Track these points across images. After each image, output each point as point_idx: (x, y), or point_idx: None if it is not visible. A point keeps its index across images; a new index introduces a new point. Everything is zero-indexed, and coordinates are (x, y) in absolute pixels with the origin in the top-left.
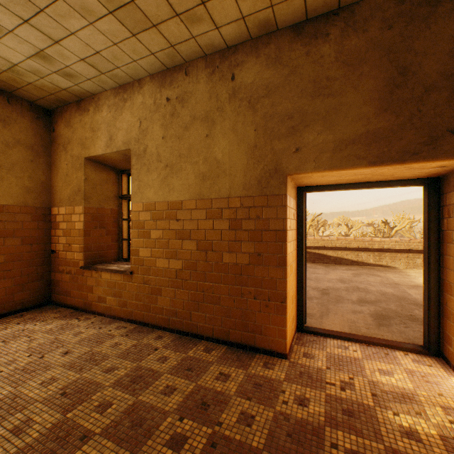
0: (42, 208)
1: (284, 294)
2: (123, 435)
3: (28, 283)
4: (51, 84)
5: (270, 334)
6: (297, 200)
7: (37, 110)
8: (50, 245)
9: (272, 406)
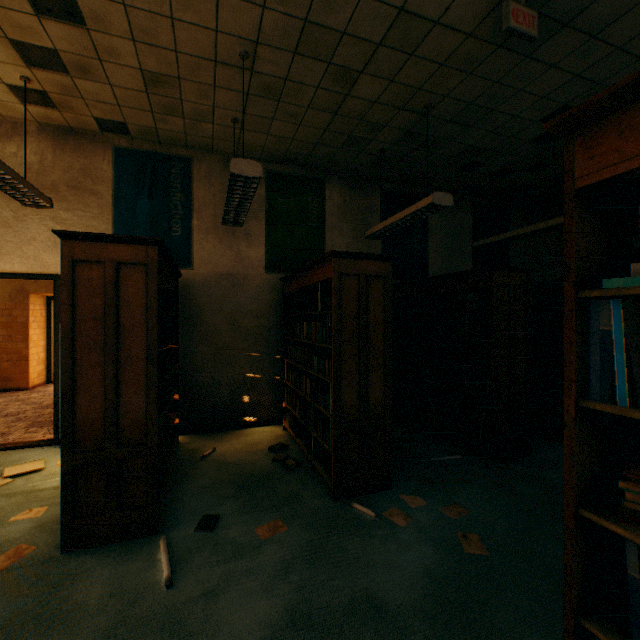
0: None
1: (29, 356)
2: None
3: None
4: None
5: (19, 379)
6: (48, 304)
7: None
8: None
9: (11, 398)
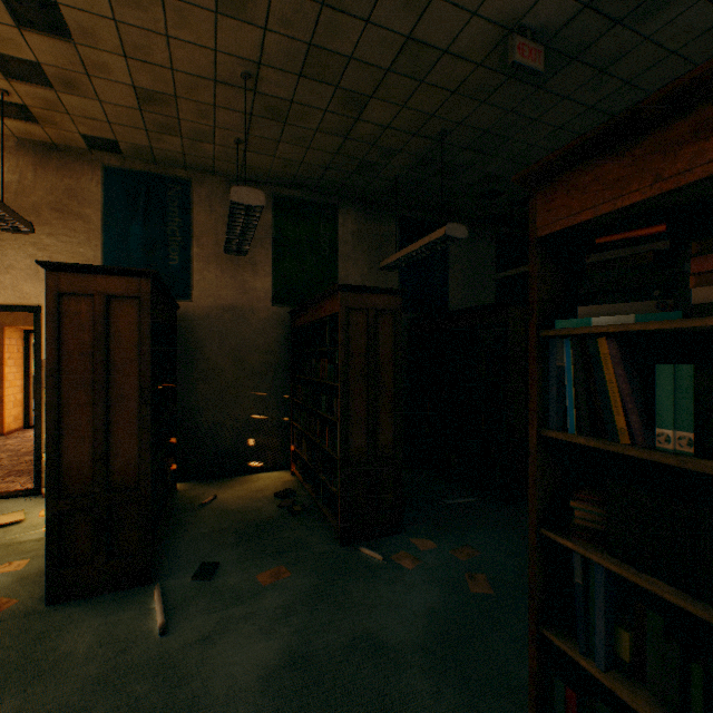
0: None
1: (3, 397)
2: None
3: None
4: None
5: None
6: (26, 339)
7: None
8: None
9: None
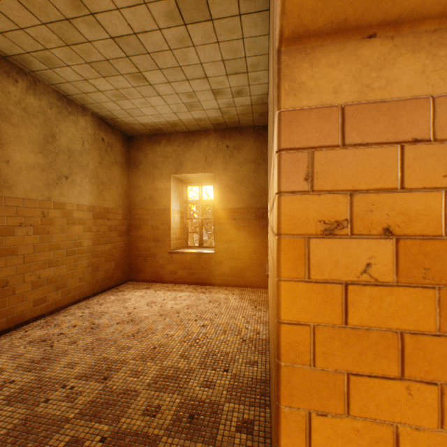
0: (261, 208)
1: None
2: (98, 400)
3: (252, 267)
4: (243, 107)
5: None
6: None
7: (258, 130)
8: (267, 238)
9: None
